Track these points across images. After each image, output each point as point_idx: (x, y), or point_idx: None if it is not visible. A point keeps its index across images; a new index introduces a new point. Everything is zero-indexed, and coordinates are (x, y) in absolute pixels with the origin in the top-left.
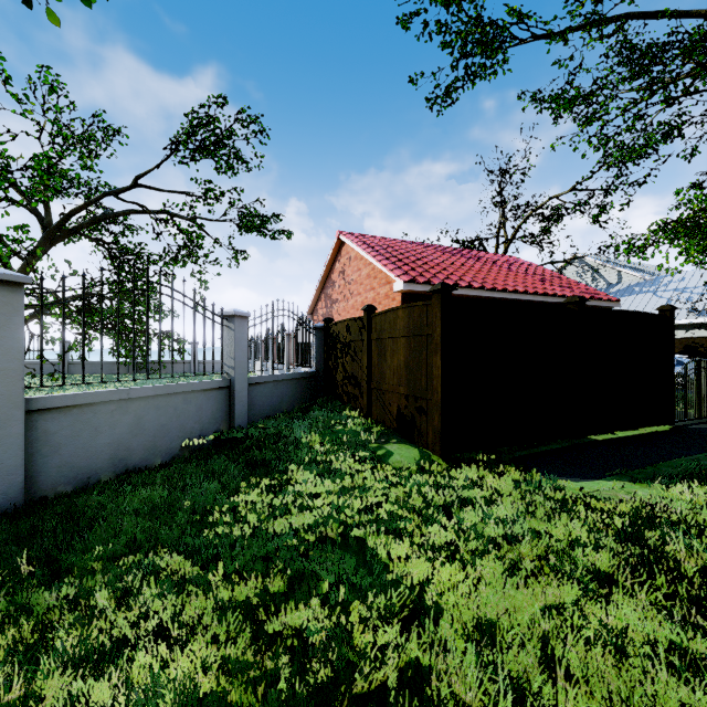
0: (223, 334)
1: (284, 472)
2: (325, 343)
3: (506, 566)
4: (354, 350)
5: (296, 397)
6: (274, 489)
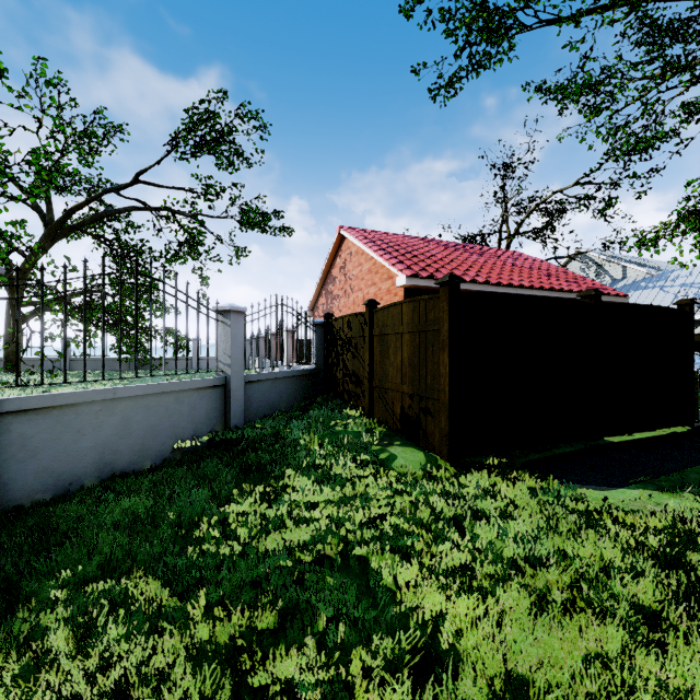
0: (219, 330)
1: (280, 477)
2: (325, 339)
3: (533, 598)
4: (355, 347)
5: (295, 395)
6: (269, 498)
